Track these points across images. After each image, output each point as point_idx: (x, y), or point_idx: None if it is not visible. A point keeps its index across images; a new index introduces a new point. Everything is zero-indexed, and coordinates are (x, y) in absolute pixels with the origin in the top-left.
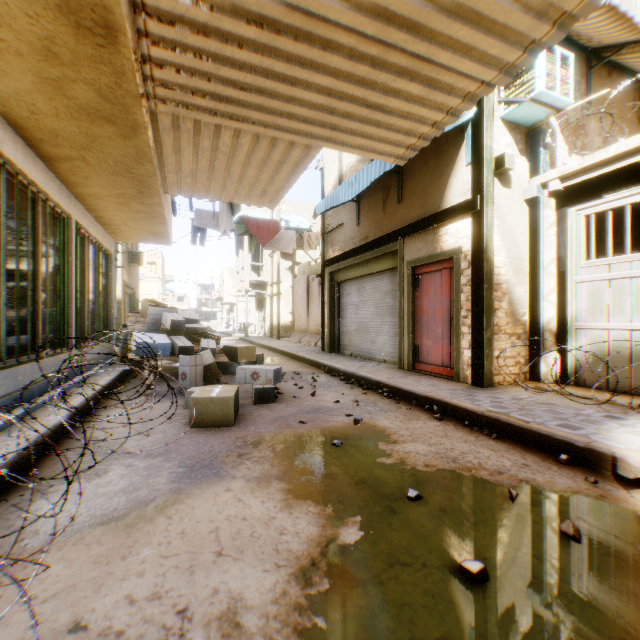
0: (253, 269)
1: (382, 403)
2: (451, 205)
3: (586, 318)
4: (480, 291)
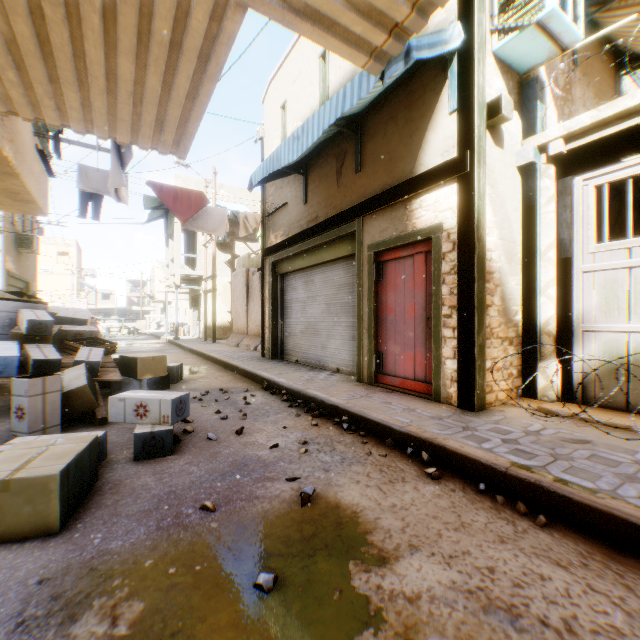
0: (186, 262)
1: (342, 444)
2: (428, 169)
3: (597, 318)
4: (470, 281)
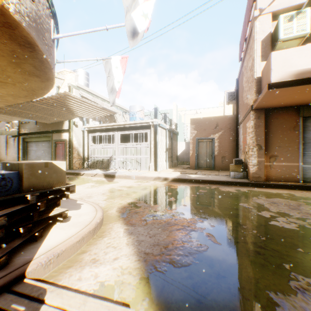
0: None
1: None
2: (65, 129)
3: (91, 155)
4: (70, 149)
